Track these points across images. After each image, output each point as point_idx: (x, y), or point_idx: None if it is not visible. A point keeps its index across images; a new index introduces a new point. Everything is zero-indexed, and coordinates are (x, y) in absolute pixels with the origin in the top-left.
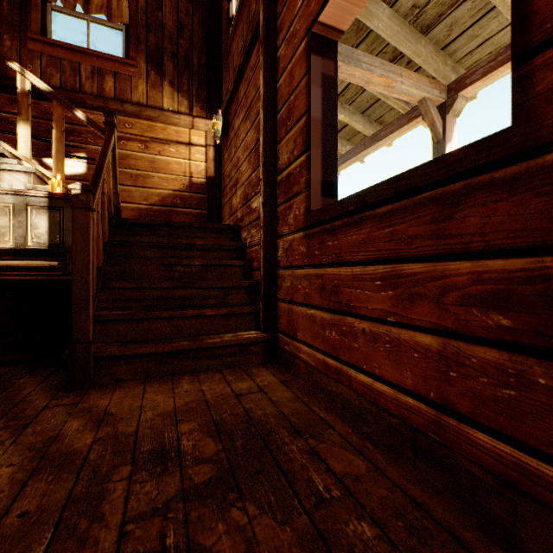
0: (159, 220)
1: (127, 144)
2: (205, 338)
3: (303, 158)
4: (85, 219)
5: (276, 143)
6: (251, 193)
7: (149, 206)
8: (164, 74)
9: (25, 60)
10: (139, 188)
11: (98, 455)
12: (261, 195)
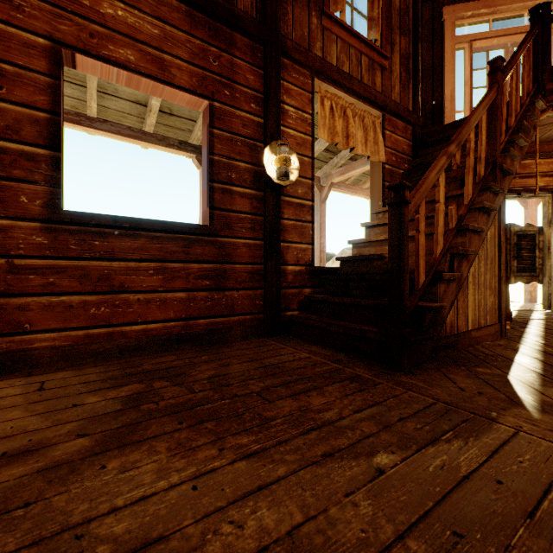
0: None
1: None
2: None
3: (43, 152)
4: None
5: None
6: None
7: None
8: None
9: None
10: None
11: (118, 423)
12: None
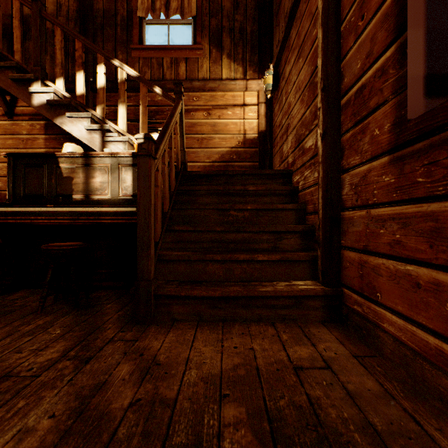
0: (216, 171)
1: (195, 114)
2: (256, 284)
3: (389, 53)
4: (147, 166)
5: (339, 60)
6: (303, 132)
7: (211, 163)
8: (223, 49)
9: (130, 65)
10: (203, 149)
11: (127, 433)
12: (319, 126)
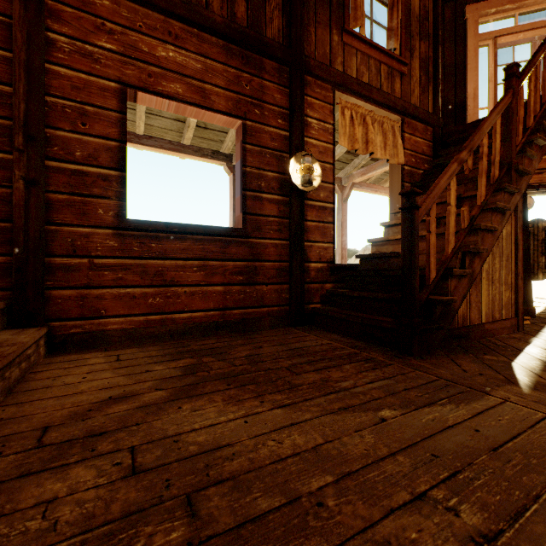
0: None
1: None
2: None
3: (114, 173)
4: None
5: (45, 124)
6: None
7: None
8: None
9: None
10: None
11: (182, 383)
12: (21, 169)
